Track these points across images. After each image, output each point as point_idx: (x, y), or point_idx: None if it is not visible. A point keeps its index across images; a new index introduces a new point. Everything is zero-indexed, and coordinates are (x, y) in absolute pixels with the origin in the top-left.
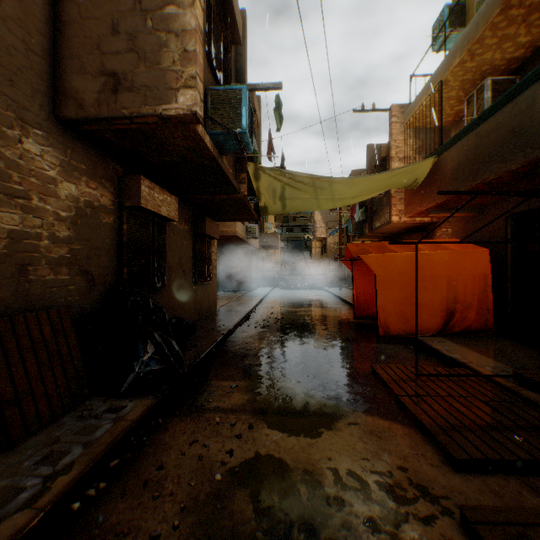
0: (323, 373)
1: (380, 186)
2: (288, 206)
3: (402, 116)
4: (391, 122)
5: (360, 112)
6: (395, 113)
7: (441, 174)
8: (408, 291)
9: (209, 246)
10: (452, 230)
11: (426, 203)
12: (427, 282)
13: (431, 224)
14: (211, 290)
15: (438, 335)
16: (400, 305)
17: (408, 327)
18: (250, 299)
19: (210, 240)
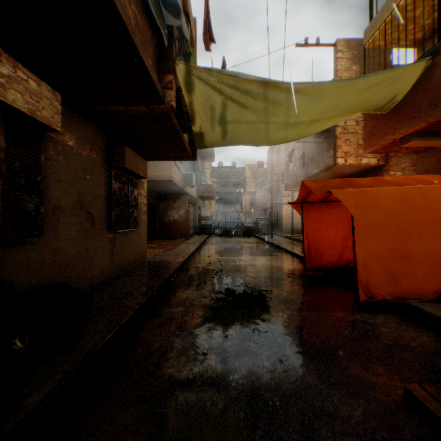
0: (316, 409)
1: (349, 103)
2: (229, 133)
3: (347, 51)
4: (335, 58)
5: (303, 47)
6: (340, 48)
7: (439, 80)
8: (397, 239)
9: (134, 186)
10: (418, 168)
11: (405, 128)
12: (422, 227)
13: (375, 168)
14: (138, 238)
15: (437, 299)
16: (386, 259)
17: (397, 289)
18: (186, 247)
19: (136, 180)
